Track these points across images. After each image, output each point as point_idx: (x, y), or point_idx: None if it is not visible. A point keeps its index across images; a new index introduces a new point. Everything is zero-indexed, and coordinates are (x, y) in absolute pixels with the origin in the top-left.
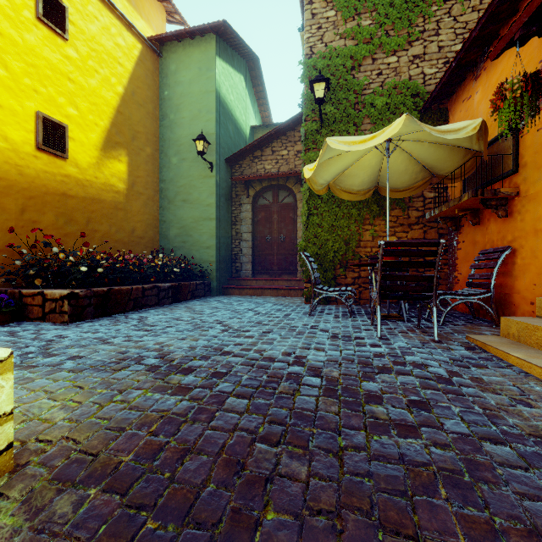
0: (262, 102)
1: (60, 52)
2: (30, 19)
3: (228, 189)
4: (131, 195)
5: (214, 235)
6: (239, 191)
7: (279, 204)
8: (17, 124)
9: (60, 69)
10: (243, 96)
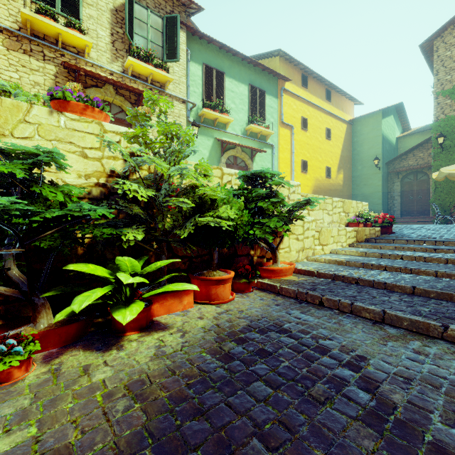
0: (403, 120)
1: (329, 145)
2: (324, 140)
3: (386, 176)
4: (344, 185)
5: (381, 199)
6: (392, 176)
7: (418, 180)
8: (322, 172)
9: (329, 150)
10: (392, 125)
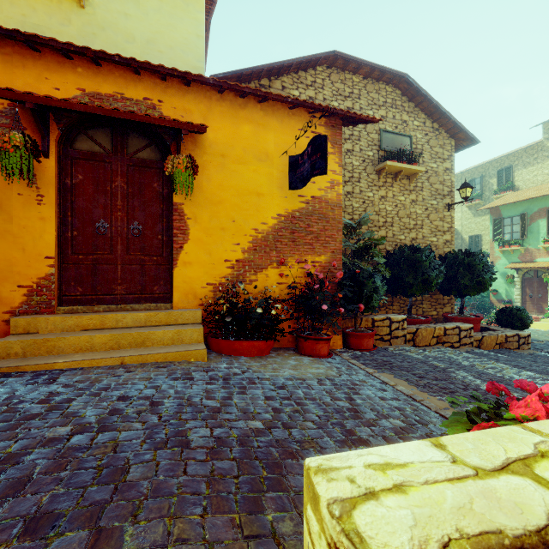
0: None
1: None
2: None
3: None
4: None
5: None
6: None
7: None
8: None
9: None
10: None
